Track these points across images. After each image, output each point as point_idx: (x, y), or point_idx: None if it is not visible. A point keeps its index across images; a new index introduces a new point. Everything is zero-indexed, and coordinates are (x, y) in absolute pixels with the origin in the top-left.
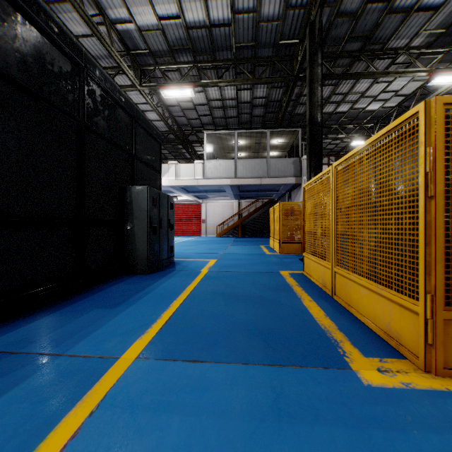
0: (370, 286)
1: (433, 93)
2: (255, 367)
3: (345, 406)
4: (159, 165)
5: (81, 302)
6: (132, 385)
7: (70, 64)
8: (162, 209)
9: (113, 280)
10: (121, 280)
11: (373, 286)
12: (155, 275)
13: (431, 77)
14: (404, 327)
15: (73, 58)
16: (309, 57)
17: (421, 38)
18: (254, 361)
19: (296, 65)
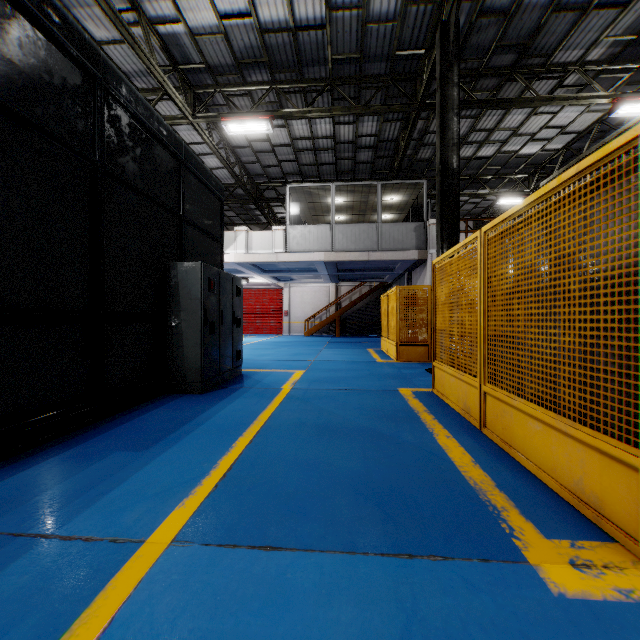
0: (546, 418)
1: (617, 129)
2: (368, 559)
3: (526, 639)
4: (221, 232)
5: (95, 440)
6: (160, 598)
7: (81, 75)
8: (223, 296)
9: (148, 403)
10: (161, 402)
11: (553, 418)
12: (212, 394)
13: (616, 105)
14: (608, 488)
15: (85, 66)
16: (441, 73)
17: (601, 48)
18: (366, 548)
19: (421, 87)
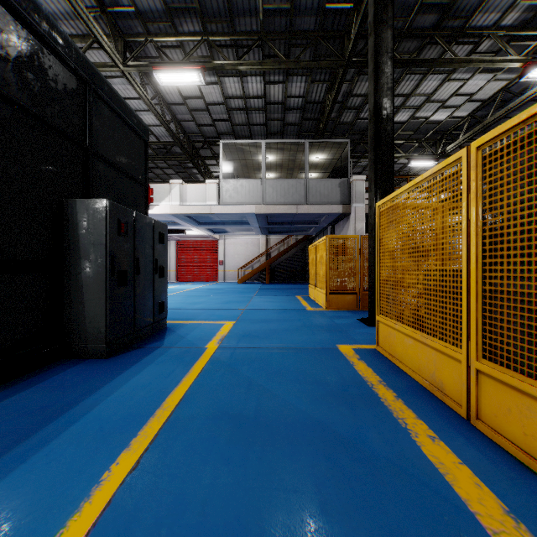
0: None
1: (521, 96)
2: None
3: None
4: (145, 175)
5: None
6: None
7: None
8: (140, 242)
9: (28, 375)
10: (46, 375)
11: None
12: (119, 359)
13: (527, 69)
14: None
15: None
16: (375, 16)
17: (516, 14)
18: None
19: (349, 43)
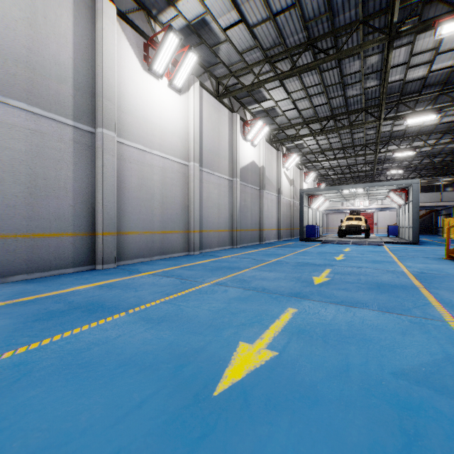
0: None
1: None
2: None
3: None
4: None
5: None
6: None
7: None
8: None
9: None
10: None
11: None
12: None
13: None
14: None
15: None
16: None
17: None
18: None
19: None
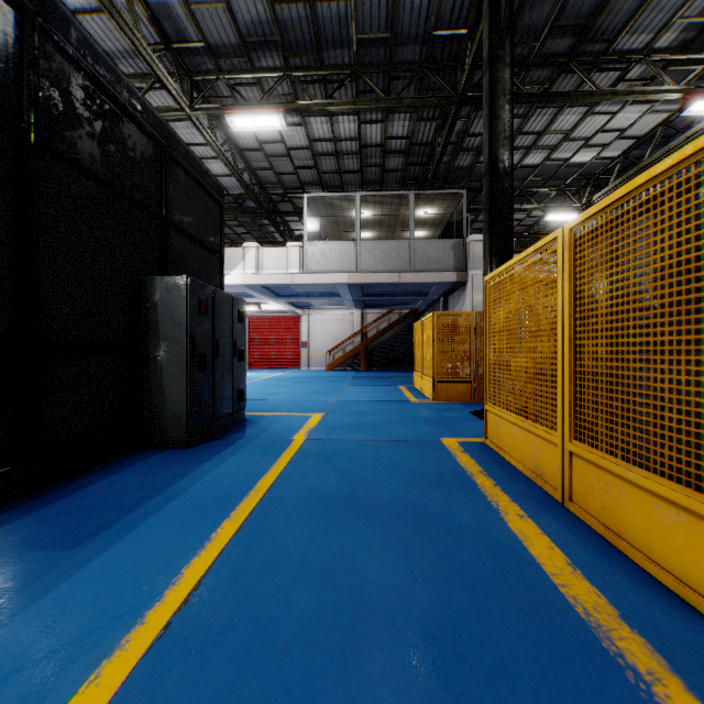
0: (698, 507)
1: (685, 132)
2: None
3: None
4: (220, 243)
5: (8, 529)
6: None
7: None
8: (219, 322)
9: (112, 462)
10: (130, 462)
11: None
12: (201, 449)
13: (688, 101)
14: None
15: None
16: (489, 51)
17: (672, 33)
18: None
19: (462, 76)
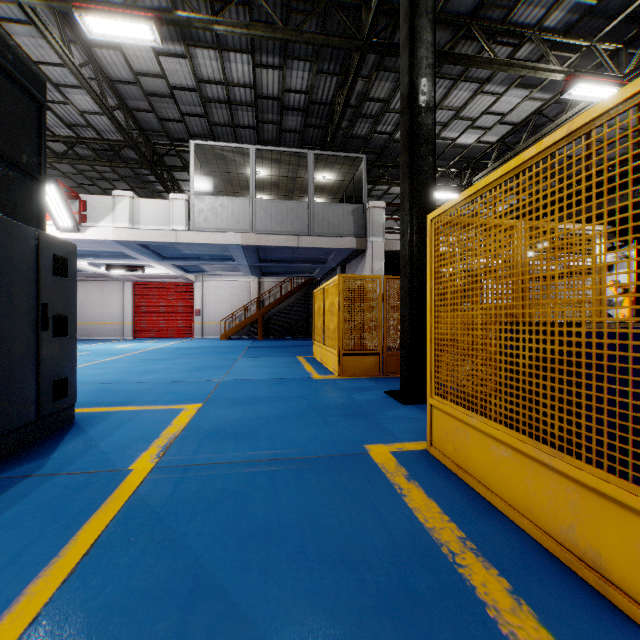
0: None
1: (557, 120)
2: None
3: None
4: (39, 160)
5: None
6: None
7: None
8: None
9: None
10: None
11: None
12: None
13: (570, 83)
14: None
15: None
16: None
17: (561, 13)
18: None
19: (368, 17)
